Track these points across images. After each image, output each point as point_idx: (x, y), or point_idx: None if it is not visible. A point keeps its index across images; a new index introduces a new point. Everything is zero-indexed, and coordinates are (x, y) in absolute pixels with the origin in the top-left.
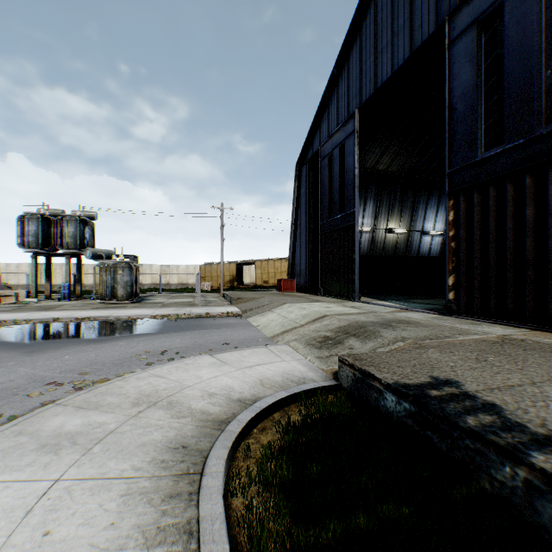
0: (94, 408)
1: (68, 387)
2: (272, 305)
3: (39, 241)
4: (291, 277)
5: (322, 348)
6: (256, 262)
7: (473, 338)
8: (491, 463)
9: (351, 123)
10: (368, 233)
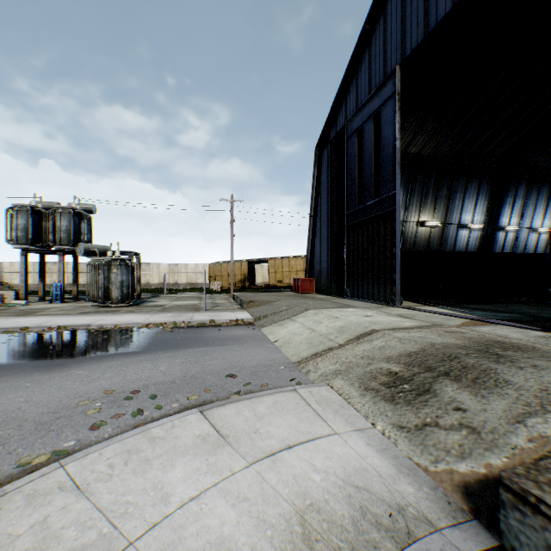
0: None
1: None
2: (291, 311)
3: (29, 237)
4: (309, 276)
5: (396, 400)
6: (269, 260)
7: None
8: None
9: (389, 85)
10: None
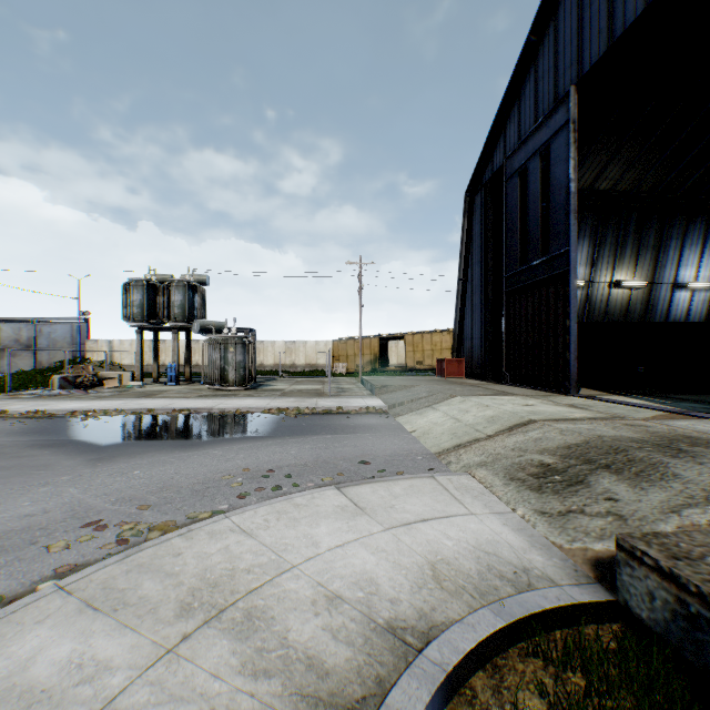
0: (110, 609)
1: (110, 535)
2: (432, 398)
3: (144, 313)
4: (457, 356)
5: (542, 489)
6: (406, 336)
7: None
8: None
9: (561, 111)
10: (579, 289)
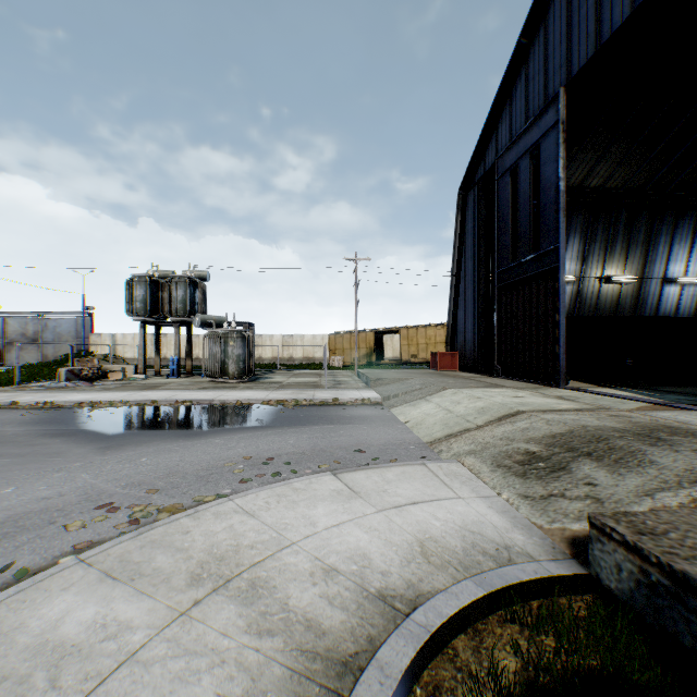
0: (127, 579)
1: (122, 516)
2: (426, 391)
3: (146, 308)
4: (450, 350)
5: (527, 475)
6: (401, 330)
7: None
8: None
9: (551, 112)
10: (570, 284)
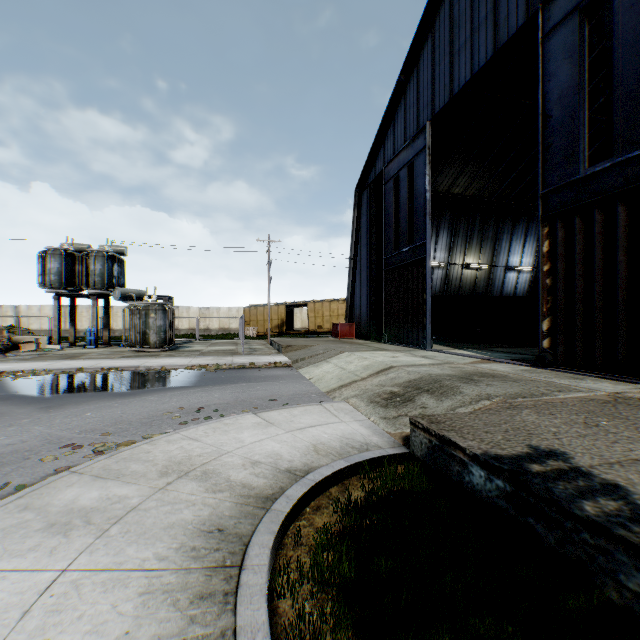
0: (114, 477)
1: (87, 451)
2: (327, 354)
3: (62, 281)
4: (349, 321)
5: (388, 406)
6: (309, 304)
7: (577, 396)
8: (620, 566)
9: (421, 138)
10: (441, 269)
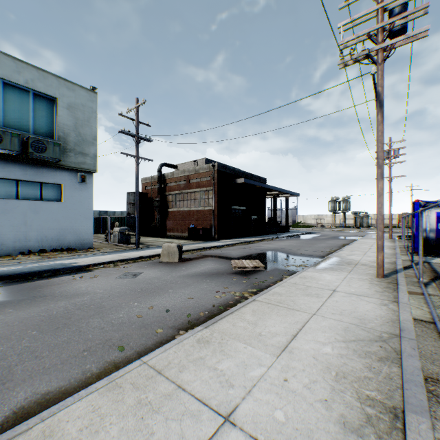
0: None
1: None
2: None
3: (334, 209)
4: None
5: None
6: None
7: None
8: None
9: None
10: None
